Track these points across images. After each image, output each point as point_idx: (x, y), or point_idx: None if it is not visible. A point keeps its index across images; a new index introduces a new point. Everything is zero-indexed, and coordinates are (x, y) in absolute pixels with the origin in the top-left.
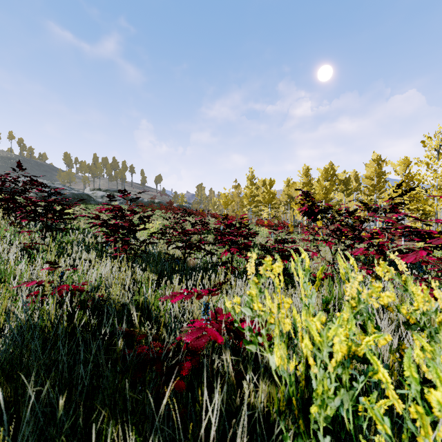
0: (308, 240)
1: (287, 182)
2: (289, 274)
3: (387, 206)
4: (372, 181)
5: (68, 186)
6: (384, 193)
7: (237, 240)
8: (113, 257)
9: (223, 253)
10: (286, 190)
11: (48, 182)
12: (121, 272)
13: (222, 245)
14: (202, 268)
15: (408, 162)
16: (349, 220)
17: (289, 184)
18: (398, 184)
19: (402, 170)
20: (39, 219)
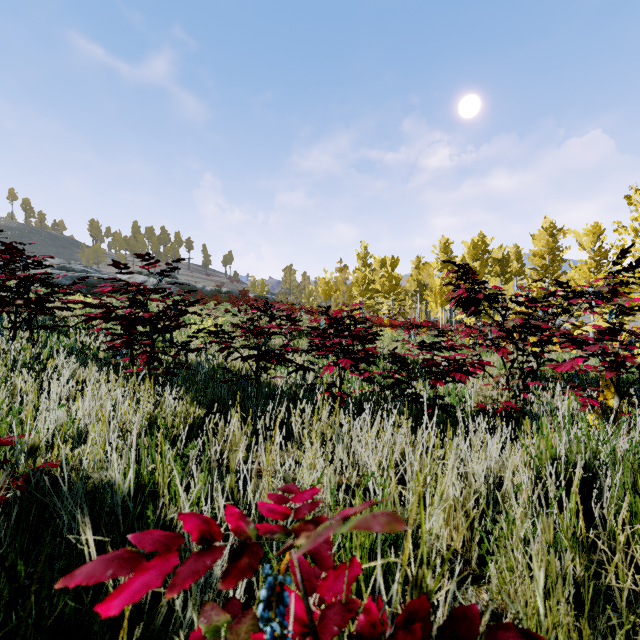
0: (465, 346)
1: (417, 263)
2: (444, 406)
3: (603, 287)
4: (543, 260)
5: (92, 268)
6: (560, 278)
7: (352, 345)
8: (130, 376)
9: (325, 367)
10: (416, 275)
11: (62, 261)
12: (139, 403)
13: (322, 354)
14: (287, 393)
15: (600, 231)
16: (539, 312)
17: (419, 265)
18: (622, 249)
19: (591, 243)
20: (2, 309)
